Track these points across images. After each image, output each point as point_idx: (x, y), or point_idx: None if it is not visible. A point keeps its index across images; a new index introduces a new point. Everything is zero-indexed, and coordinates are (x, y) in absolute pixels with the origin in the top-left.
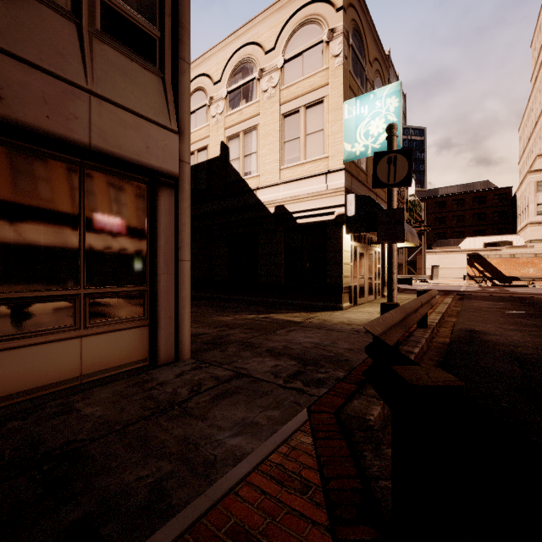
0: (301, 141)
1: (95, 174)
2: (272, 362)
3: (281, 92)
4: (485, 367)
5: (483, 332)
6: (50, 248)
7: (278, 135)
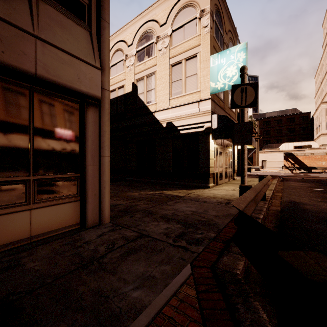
0: (183, 81)
1: (41, 96)
2: (164, 226)
3: (170, 51)
4: (309, 228)
5: (301, 203)
6: (7, 147)
7: (168, 78)
